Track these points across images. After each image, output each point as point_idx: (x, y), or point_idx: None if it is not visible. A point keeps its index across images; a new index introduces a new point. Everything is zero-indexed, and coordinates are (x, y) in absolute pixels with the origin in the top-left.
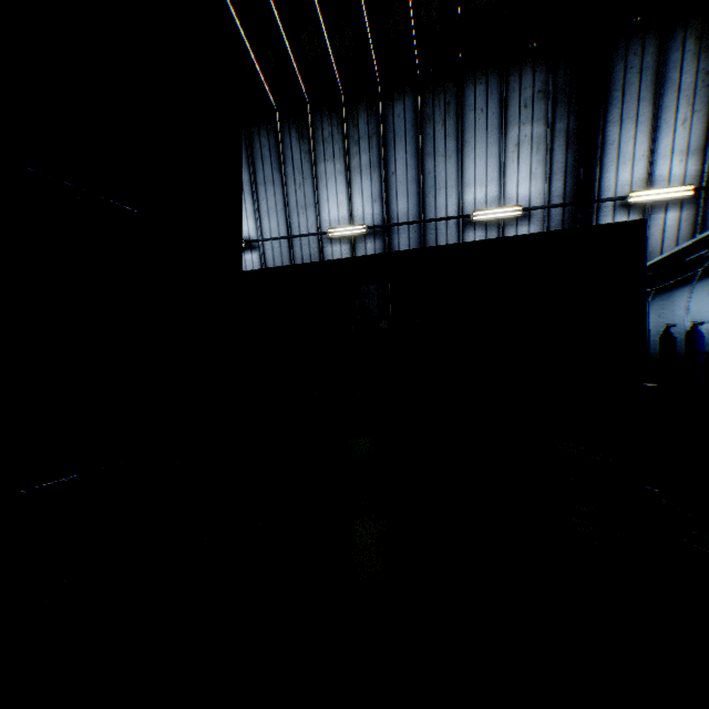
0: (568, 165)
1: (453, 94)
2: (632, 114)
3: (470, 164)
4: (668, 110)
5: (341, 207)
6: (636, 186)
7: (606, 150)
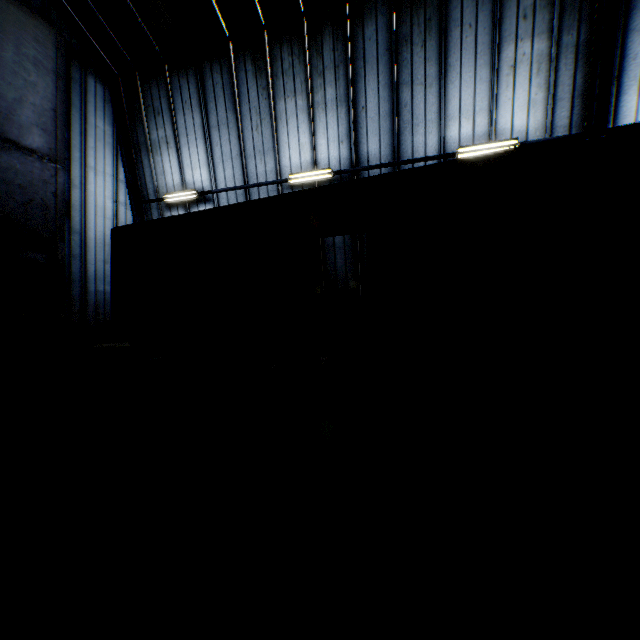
0: (576, 88)
1: (435, 8)
2: None
3: (454, 93)
4: None
5: (304, 151)
6: None
7: (626, 66)
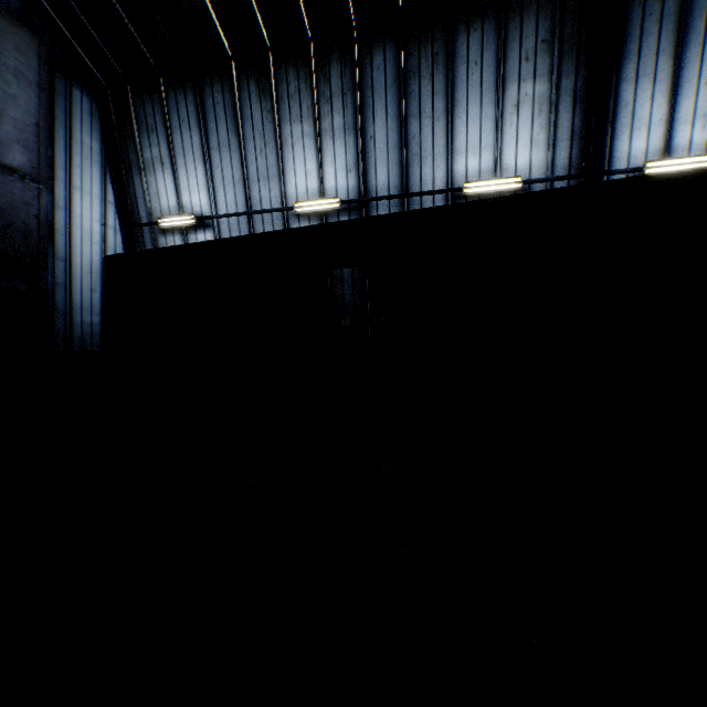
0: (575, 131)
1: (442, 43)
2: (649, 71)
3: (461, 128)
4: (691, 66)
5: (310, 178)
6: (652, 156)
7: (619, 113)
